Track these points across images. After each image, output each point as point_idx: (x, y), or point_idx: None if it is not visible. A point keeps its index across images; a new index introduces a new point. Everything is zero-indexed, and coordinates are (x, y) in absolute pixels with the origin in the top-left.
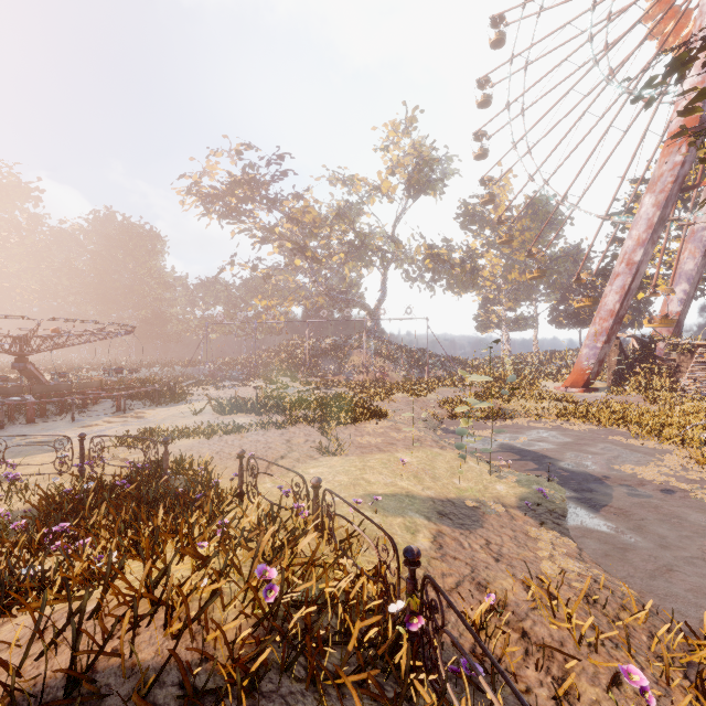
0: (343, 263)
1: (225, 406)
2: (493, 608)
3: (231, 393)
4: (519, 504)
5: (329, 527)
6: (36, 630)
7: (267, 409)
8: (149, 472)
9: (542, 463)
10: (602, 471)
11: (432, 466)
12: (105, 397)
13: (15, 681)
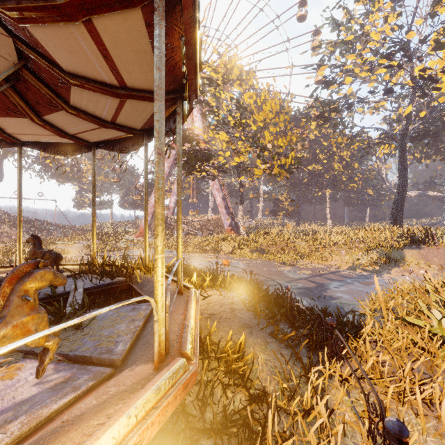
0: None
1: None
2: None
3: None
4: None
5: None
6: None
7: None
8: None
9: None
10: None
11: None
12: None
13: None
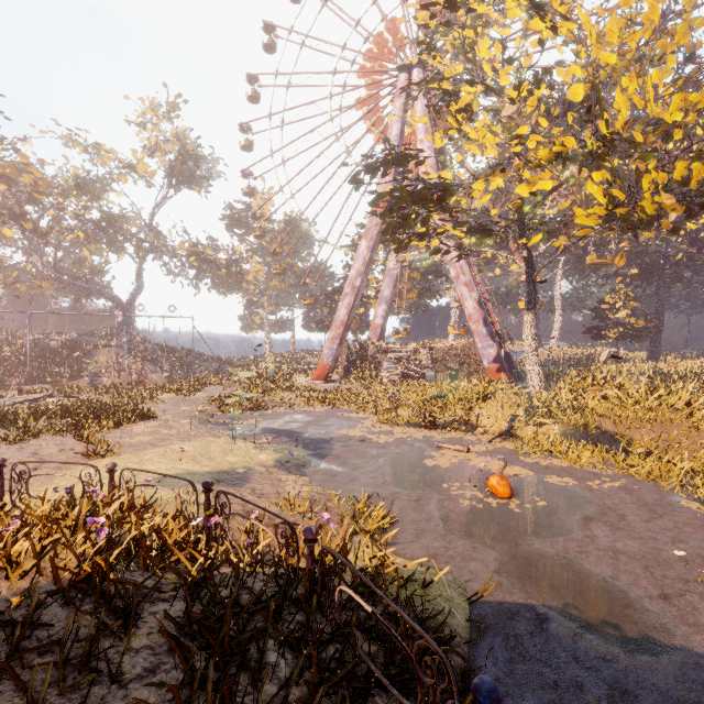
0: (82, 243)
1: None
2: (258, 519)
3: None
4: (275, 464)
5: (128, 499)
6: None
7: None
8: None
9: (292, 437)
10: (330, 435)
11: (208, 450)
12: None
13: None
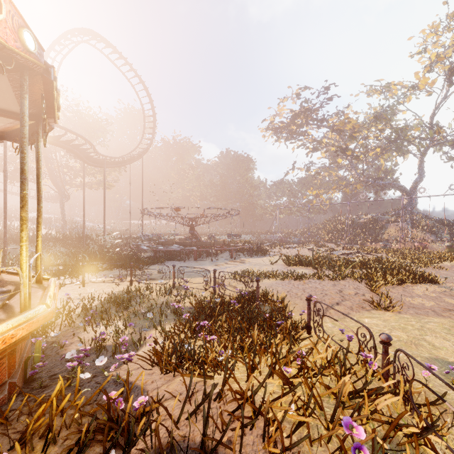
0: (379, 155)
1: (291, 260)
2: None
3: (293, 252)
4: None
5: (403, 388)
6: (186, 398)
7: (320, 265)
8: (248, 298)
9: None
10: None
11: None
12: (226, 250)
13: (175, 429)
